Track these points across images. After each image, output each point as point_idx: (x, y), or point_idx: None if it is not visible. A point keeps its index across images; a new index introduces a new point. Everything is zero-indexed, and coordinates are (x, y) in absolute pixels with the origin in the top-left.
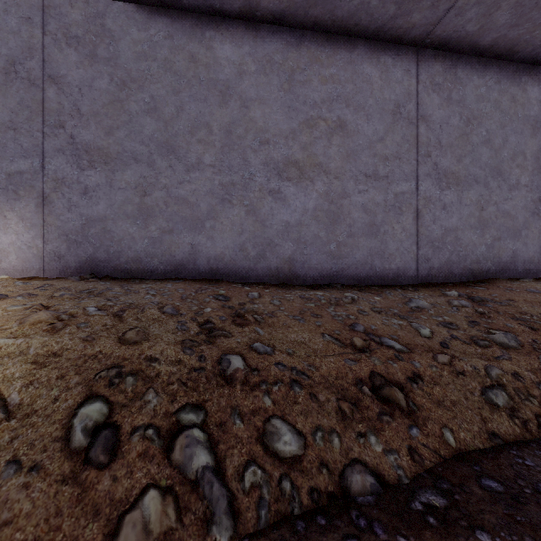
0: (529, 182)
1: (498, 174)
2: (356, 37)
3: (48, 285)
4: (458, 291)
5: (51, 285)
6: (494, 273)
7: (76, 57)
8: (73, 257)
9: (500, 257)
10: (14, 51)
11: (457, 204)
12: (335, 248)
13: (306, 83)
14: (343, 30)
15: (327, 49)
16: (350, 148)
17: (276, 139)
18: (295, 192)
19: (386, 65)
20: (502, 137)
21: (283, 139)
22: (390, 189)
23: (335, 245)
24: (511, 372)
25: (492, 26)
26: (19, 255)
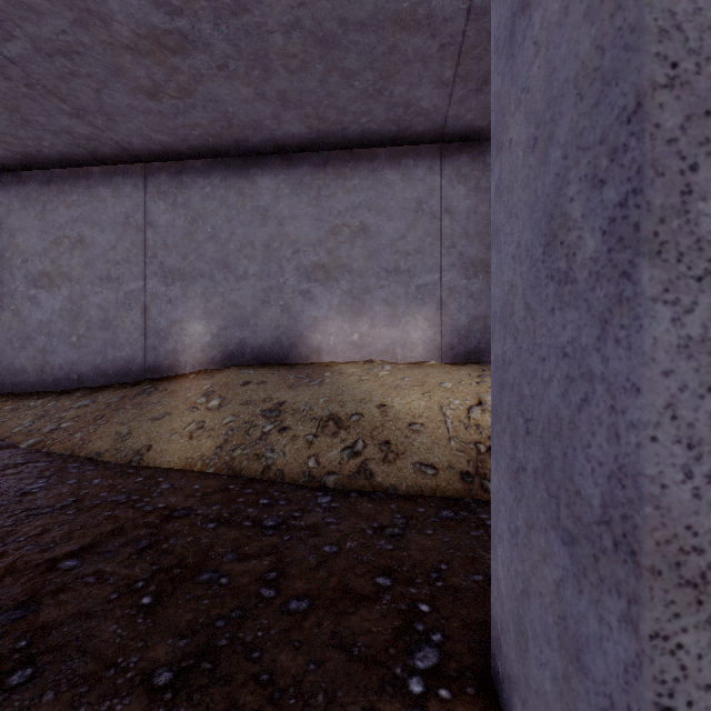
0: None
1: None
2: None
3: (485, 369)
4: None
5: (487, 369)
6: None
7: (464, 191)
8: (462, 348)
9: None
10: (421, 194)
11: None
12: None
13: None
14: None
15: None
16: None
17: None
18: None
19: None
20: None
21: None
22: None
23: None
24: None
25: None
26: (424, 347)
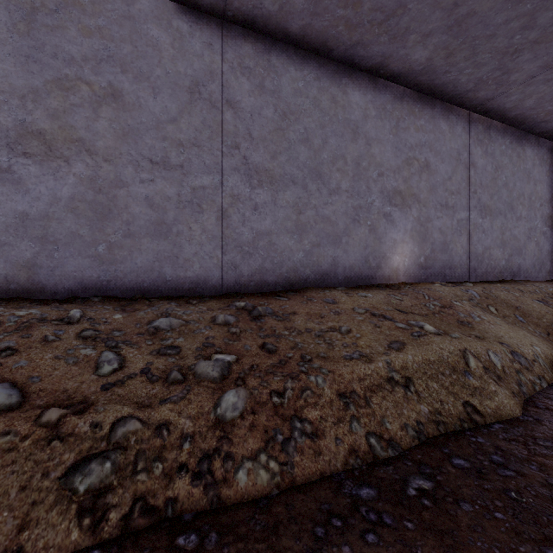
0: (350, 187)
1: (317, 176)
2: None
3: None
4: (251, 302)
5: None
6: (313, 281)
7: None
8: None
9: (320, 264)
10: None
11: (272, 206)
12: (104, 251)
13: (57, 29)
14: None
15: None
16: (128, 125)
17: (5, 98)
18: (38, 173)
19: (181, 32)
20: (322, 138)
21: (17, 99)
22: (185, 182)
23: (104, 247)
24: (160, 423)
25: (292, 9)
26: None
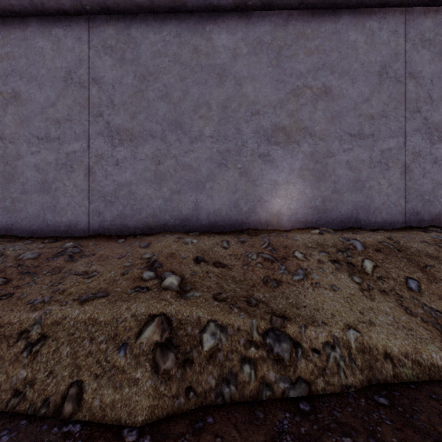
0: (215, 132)
1: (177, 127)
2: (29, 16)
3: None
4: (84, 243)
5: None
6: (172, 226)
7: None
8: None
9: (180, 210)
10: None
11: (131, 160)
12: (10, 204)
13: None
14: (11, 12)
15: (3, 31)
16: (24, 115)
17: None
18: None
19: (58, 36)
20: (182, 90)
21: None
22: (61, 149)
23: (10, 201)
24: None
25: None
26: None
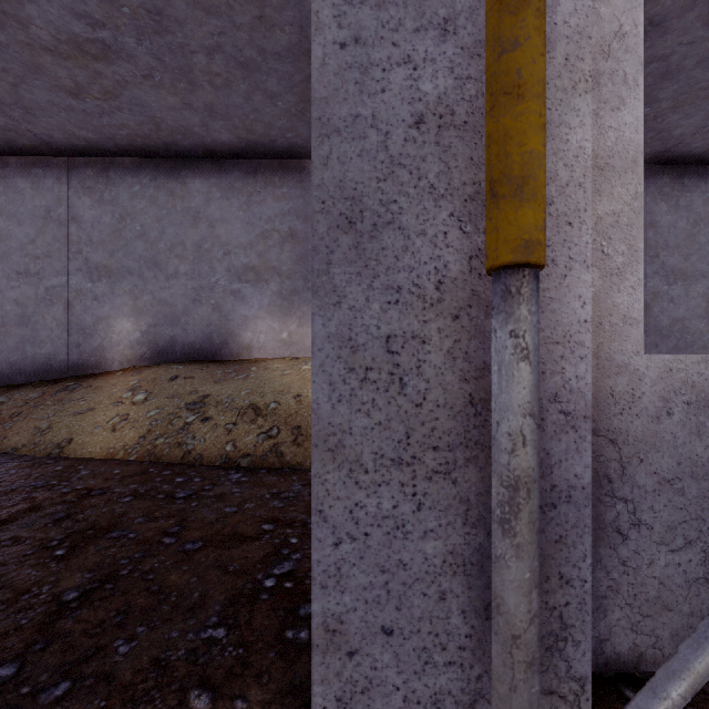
0: None
1: None
2: None
3: None
4: None
5: None
6: None
7: None
8: None
9: None
10: None
11: (684, 297)
12: None
13: None
14: None
15: None
16: None
17: None
18: None
19: None
20: None
21: None
22: None
23: None
24: None
25: None
26: None
